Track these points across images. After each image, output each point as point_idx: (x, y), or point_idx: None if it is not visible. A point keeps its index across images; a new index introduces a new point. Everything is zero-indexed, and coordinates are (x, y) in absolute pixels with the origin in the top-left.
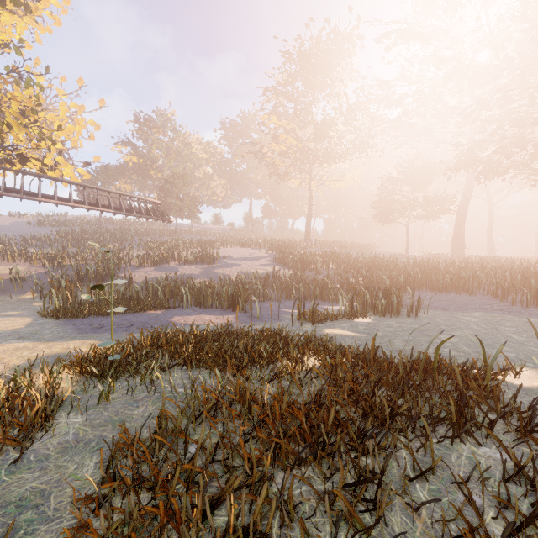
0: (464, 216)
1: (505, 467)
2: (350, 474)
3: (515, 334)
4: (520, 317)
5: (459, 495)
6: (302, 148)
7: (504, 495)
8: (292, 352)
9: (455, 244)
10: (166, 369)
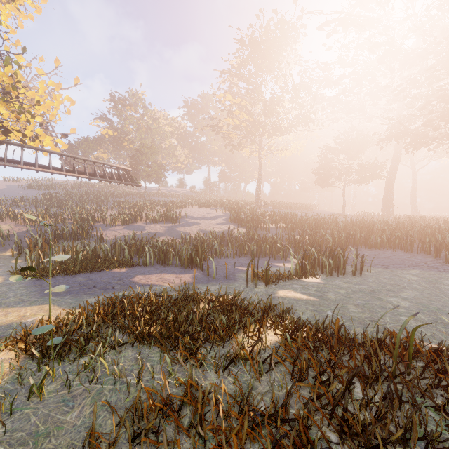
0: (393, 181)
1: None
2: None
3: None
4: None
5: None
6: (253, 122)
7: None
8: (248, 328)
9: (385, 205)
10: (116, 347)
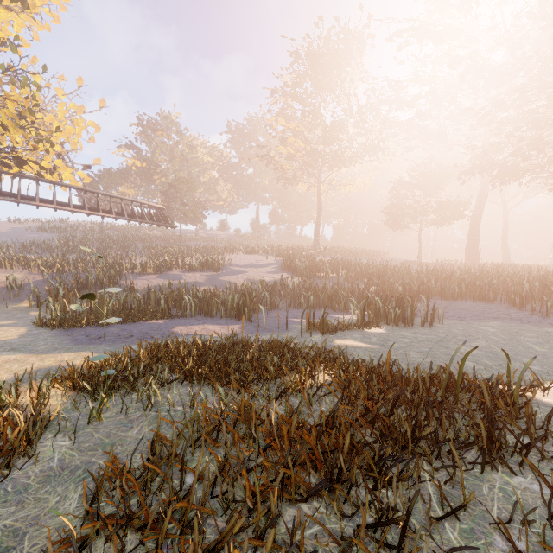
0: (478, 222)
1: (546, 503)
2: (368, 510)
3: (536, 346)
4: (540, 327)
5: (495, 537)
6: (310, 151)
7: (548, 537)
8: (301, 366)
9: (469, 250)
10: (165, 384)
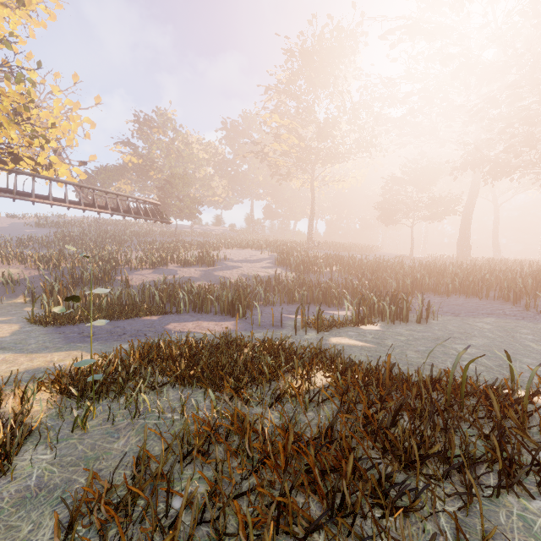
0: (470, 217)
1: None
2: None
3: (533, 343)
4: (536, 323)
5: None
6: (304, 147)
7: None
8: (296, 369)
9: (460, 245)
10: (156, 388)
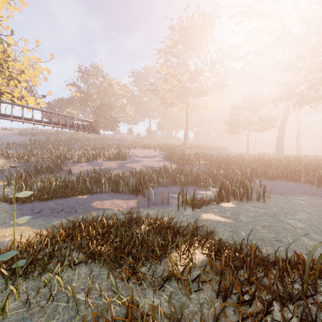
0: (283, 129)
1: None
2: None
3: None
4: None
5: None
6: (182, 87)
7: None
8: (180, 249)
9: (277, 147)
10: (72, 265)
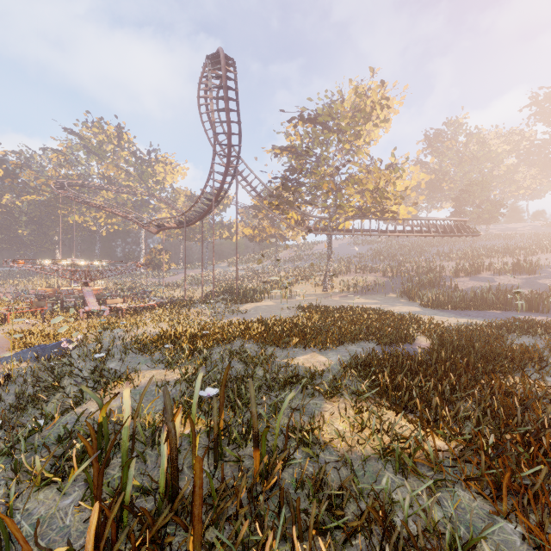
0: None
1: None
2: None
3: None
4: None
5: None
6: None
7: None
8: None
9: None
10: (543, 334)
